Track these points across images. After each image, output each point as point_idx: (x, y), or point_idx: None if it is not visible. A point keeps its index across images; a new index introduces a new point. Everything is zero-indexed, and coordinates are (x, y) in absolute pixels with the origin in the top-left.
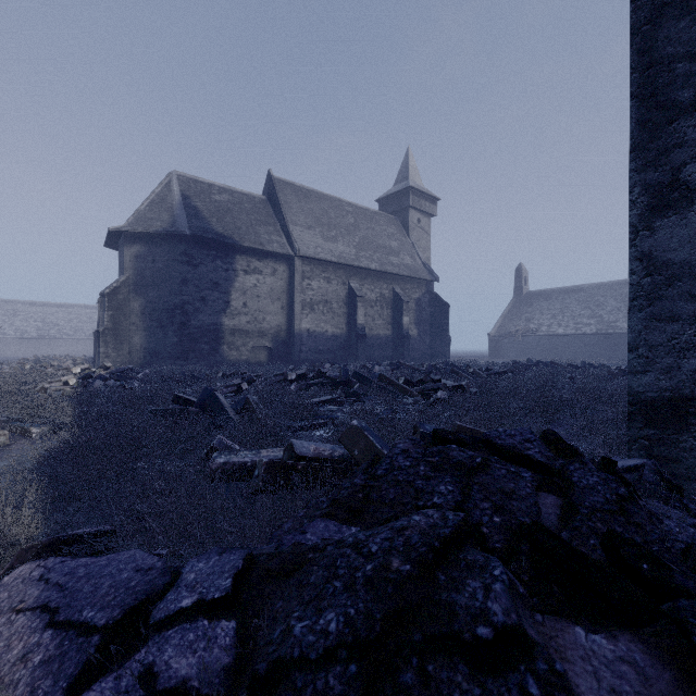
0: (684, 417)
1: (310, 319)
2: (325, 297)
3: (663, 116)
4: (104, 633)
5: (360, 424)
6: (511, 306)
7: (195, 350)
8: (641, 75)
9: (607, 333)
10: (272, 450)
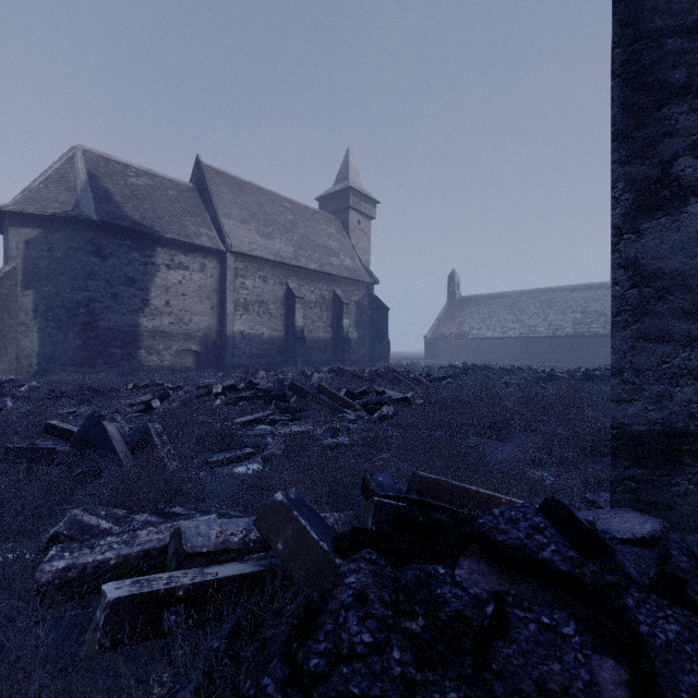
0: (677, 455)
1: (244, 320)
2: (261, 297)
3: (651, 100)
4: None
5: (287, 498)
6: (445, 310)
7: (104, 355)
8: (624, 51)
9: (528, 337)
10: (157, 529)
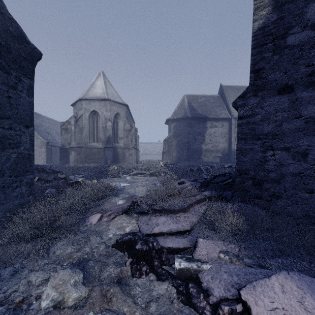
0: None
1: None
2: None
3: None
4: (193, 180)
5: (231, 170)
6: None
7: (192, 157)
8: None
9: None
10: None
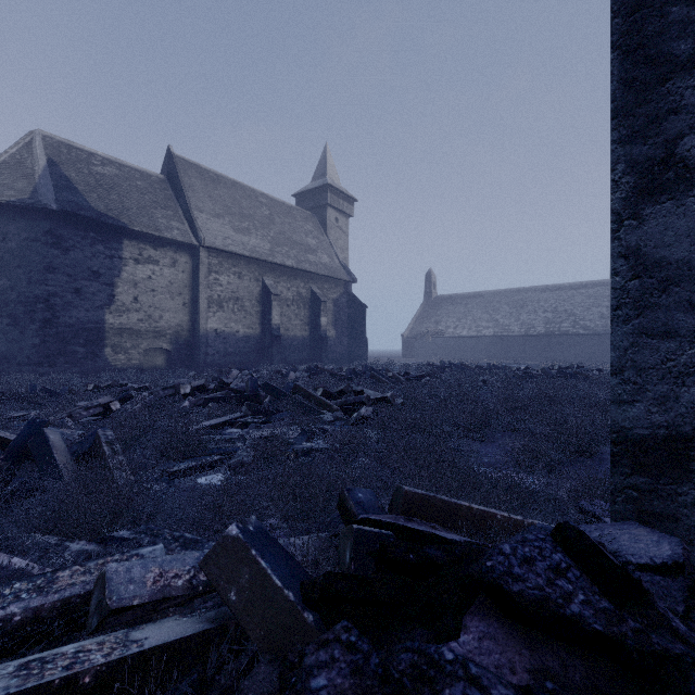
0: (684, 462)
1: (218, 317)
2: (236, 294)
3: (654, 74)
4: None
5: (243, 532)
6: (422, 309)
7: (65, 354)
8: (624, 20)
9: (502, 335)
10: (84, 569)
